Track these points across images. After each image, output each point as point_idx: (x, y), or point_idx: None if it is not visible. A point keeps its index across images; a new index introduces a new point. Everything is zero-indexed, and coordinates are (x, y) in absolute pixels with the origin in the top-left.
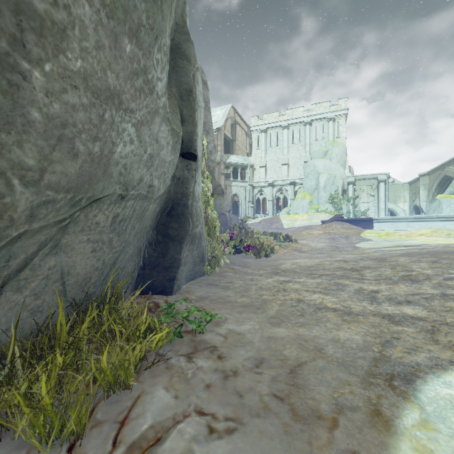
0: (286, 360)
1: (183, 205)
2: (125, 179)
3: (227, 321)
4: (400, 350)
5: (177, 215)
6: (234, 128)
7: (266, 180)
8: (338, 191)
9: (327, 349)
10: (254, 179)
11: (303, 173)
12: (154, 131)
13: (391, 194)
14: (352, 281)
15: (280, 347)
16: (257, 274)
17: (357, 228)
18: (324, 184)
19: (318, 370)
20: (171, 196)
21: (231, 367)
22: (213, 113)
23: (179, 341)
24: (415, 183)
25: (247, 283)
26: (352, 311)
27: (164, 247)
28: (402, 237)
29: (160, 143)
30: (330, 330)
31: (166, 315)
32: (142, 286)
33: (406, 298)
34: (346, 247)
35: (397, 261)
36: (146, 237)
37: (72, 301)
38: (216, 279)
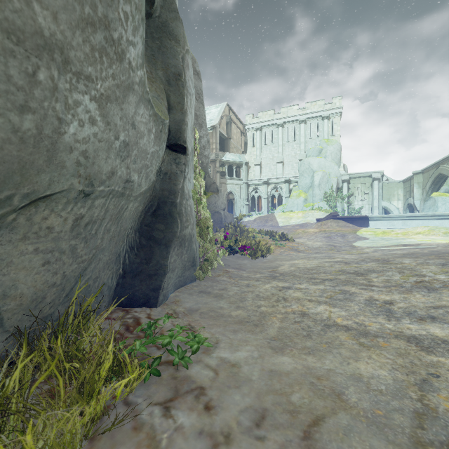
0: (297, 413)
1: (170, 203)
2: (88, 171)
3: (219, 345)
4: (446, 398)
5: (164, 215)
6: (229, 126)
7: (261, 178)
8: (333, 189)
9: (348, 393)
10: (249, 177)
11: (298, 171)
12: (128, 113)
13: (385, 192)
14: (360, 289)
15: (286, 388)
16: (253, 278)
17: (353, 226)
18: (319, 182)
19: (342, 433)
20: (156, 193)
21: (222, 427)
22: (208, 111)
23: (156, 379)
24: (409, 181)
25: (242, 290)
26: (369, 331)
27: (148, 252)
28: (399, 236)
29: (138, 129)
30: (347, 360)
31: (144, 338)
32: (122, 297)
33: (428, 312)
34: (343, 246)
35: (402, 263)
36: (126, 240)
37: (15, 329)
38: (208, 284)
